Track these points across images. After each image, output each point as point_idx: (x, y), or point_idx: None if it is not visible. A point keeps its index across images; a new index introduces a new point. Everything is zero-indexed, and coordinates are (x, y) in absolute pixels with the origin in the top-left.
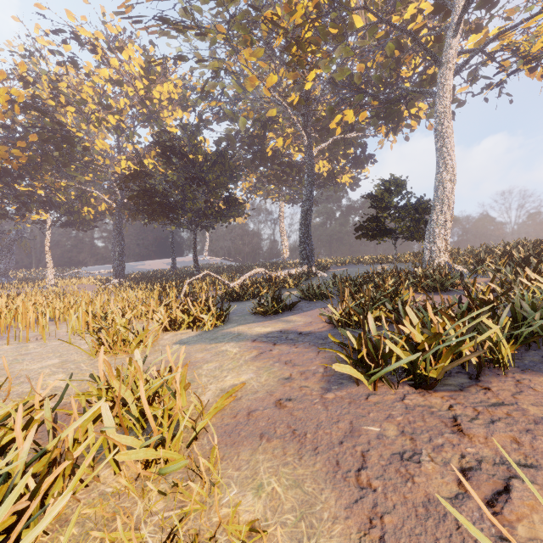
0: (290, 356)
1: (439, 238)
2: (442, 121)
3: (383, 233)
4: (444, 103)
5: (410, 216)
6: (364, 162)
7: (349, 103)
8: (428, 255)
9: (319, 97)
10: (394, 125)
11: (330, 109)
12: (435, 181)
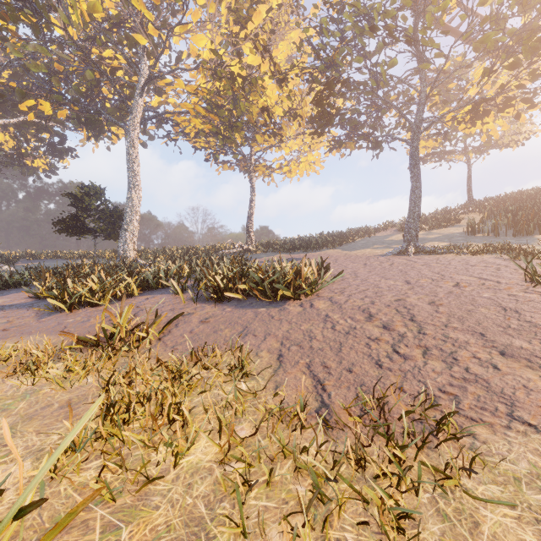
0: (2, 315)
1: (130, 240)
2: (132, 154)
3: (84, 231)
4: (133, 142)
5: (108, 220)
6: (63, 153)
7: (46, 95)
8: (121, 252)
9: (3, 67)
10: (96, 133)
11: (21, 92)
12: (127, 197)
